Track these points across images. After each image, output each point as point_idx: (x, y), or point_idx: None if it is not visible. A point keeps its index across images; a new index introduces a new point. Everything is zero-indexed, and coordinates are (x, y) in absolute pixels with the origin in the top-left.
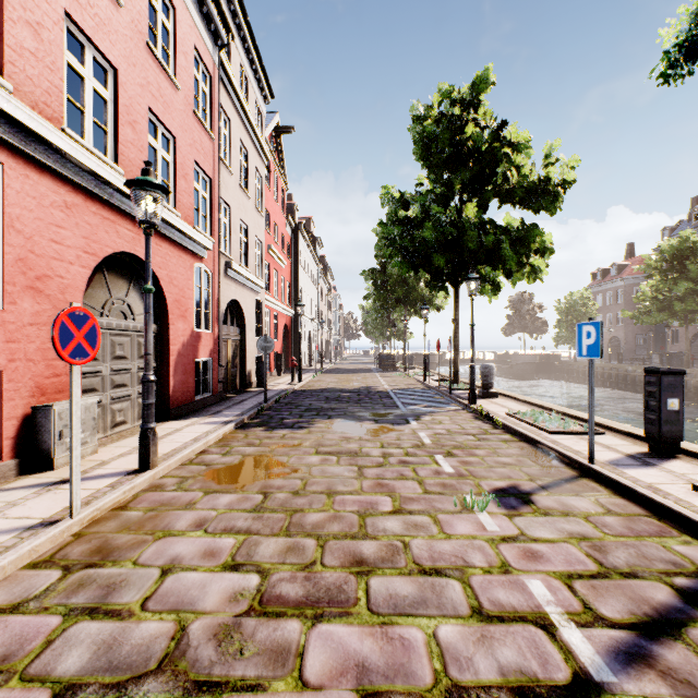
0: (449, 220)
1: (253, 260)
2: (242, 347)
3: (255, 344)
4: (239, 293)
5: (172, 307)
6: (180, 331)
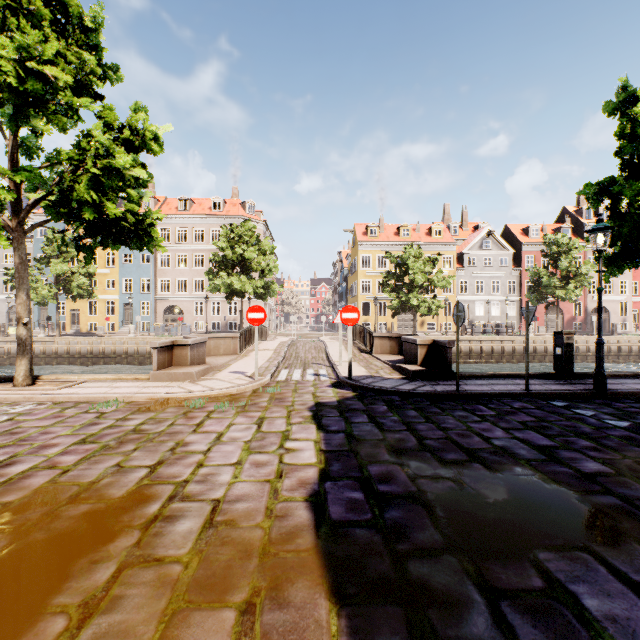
0: None
1: (617, 289)
2: (608, 319)
3: (619, 318)
4: (603, 303)
5: (564, 312)
6: (567, 316)
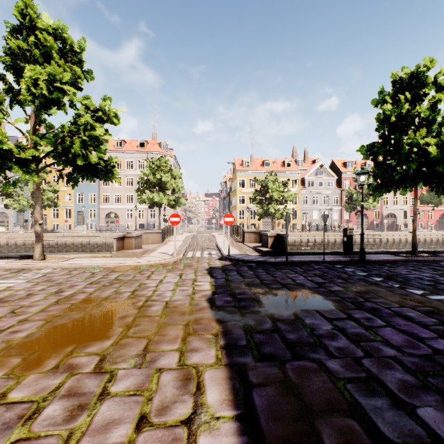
0: (422, 196)
1: (401, 202)
2: (396, 221)
3: (402, 221)
4: (392, 211)
5: (369, 217)
6: (370, 220)
